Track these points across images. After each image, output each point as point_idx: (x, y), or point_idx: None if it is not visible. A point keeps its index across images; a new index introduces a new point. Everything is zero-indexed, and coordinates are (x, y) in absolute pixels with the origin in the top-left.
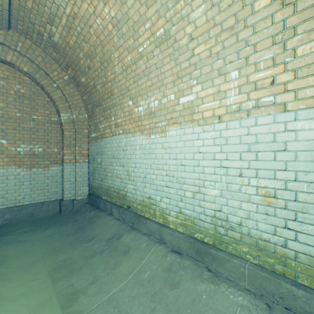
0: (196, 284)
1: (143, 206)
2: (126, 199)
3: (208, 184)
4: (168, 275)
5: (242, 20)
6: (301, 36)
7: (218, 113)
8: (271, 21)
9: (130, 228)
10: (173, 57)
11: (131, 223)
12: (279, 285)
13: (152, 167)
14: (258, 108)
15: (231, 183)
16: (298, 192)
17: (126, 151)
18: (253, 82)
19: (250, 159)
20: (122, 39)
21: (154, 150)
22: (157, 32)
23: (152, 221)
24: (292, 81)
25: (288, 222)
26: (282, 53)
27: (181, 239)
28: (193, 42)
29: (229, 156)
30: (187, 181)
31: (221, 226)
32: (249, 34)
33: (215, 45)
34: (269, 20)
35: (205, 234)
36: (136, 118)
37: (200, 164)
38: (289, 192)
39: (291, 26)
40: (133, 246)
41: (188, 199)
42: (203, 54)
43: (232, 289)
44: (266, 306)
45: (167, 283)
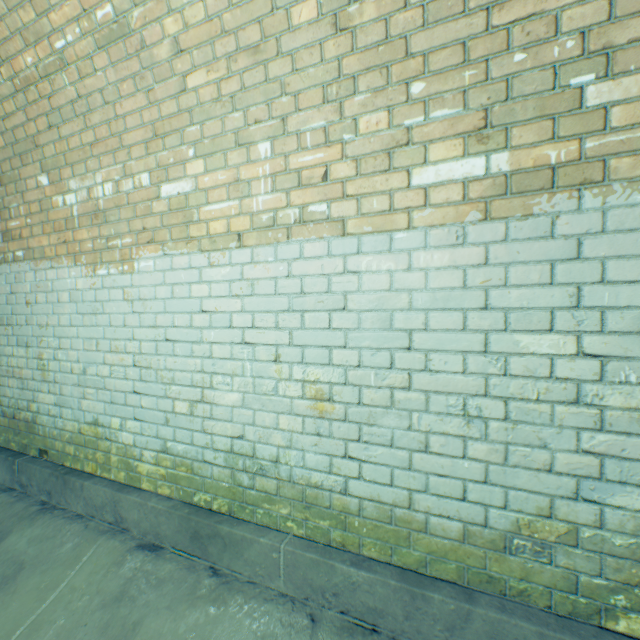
0: (177, 616)
1: (80, 445)
2: (37, 433)
3: (221, 382)
4: (113, 614)
5: (274, 38)
6: (365, 96)
7: (237, 227)
8: (321, 55)
9: (37, 510)
10: (142, 84)
11: (46, 494)
12: (332, 571)
13: (101, 347)
14: (305, 224)
15: (262, 377)
16: (363, 388)
17: (35, 306)
18: (296, 170)
19: (294, 327)
20: (3, 0)
21: (106, 306)
22: (97, 9)
23: (100, 481)
24: (353, 178)
25: (350, 444)
26: (339, 122)
27: (162, 514)
28: (183, 59)
29: (258, 320)
30: (178, 378)
31: (243, 471)
32: (287, 71)
33: (228, 77)
34: (317, 51)
35: (215, 492)
36: (60, 221)
37: (205, 337)
38: (351, 388)
39: (351, 73)
40: (35, 557)
41: (182, 419)
42: (205, 91)
43: (252, 604)
44: (308, 622)
45: (105, 636)
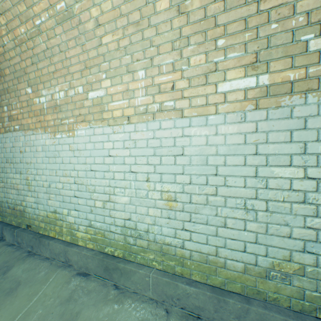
0: (98, 309)
1: (47, 223)
2: (25, 217)
3: (119, 191)
4: (66, 308)
5: (147, 18)
6: (193, 47)
7: (127, 113)
8: (171, 26)
9: (26, 255)
10: (79, 42)
11: (30, 247)
12: (177, 287)
13: (58, 174)
14: (162, 111)
15: (140, 189)
16: (192, 194)
17: (24, 153)
18: (157, 84)
19: (156, 163)
20: (10, 0)
21: (60, 153)
22: (57, 4)
23: (58, 241)
24: (187, 88)
25: (185, 223)
26: (180, 60)
27: (89, 258)
28: (100, 29)
29: (138, 160)
30: (97, 189)
31: (130, 236)
32: (153, 34)
33: (123, 38)
34: (169, 24)
35: (115, 247)
36: (37, 111)
37: (111, 169)
38: (186, 194)
39: (186, 35)
40: (26, 278)
41: (99, 210)
42: (111, 45)
43: (136, 303)
44: (165, 313)
45: (62, 319)
